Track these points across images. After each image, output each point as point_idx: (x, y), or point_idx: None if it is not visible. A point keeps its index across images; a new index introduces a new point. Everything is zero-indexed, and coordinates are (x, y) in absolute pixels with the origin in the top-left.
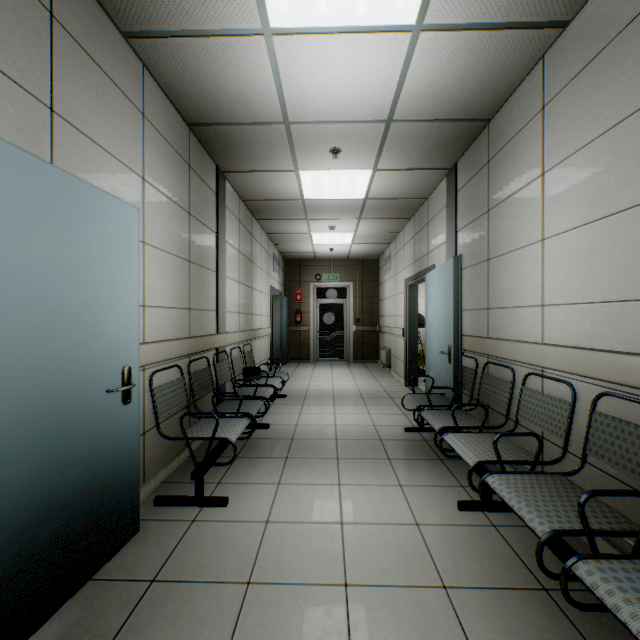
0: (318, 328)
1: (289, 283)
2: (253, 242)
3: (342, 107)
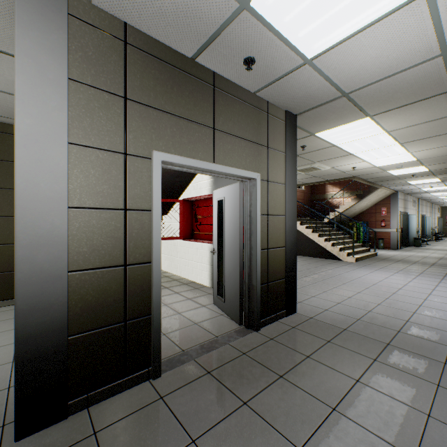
0: None
1: (442, 214)
2: (434, 209)
3: None
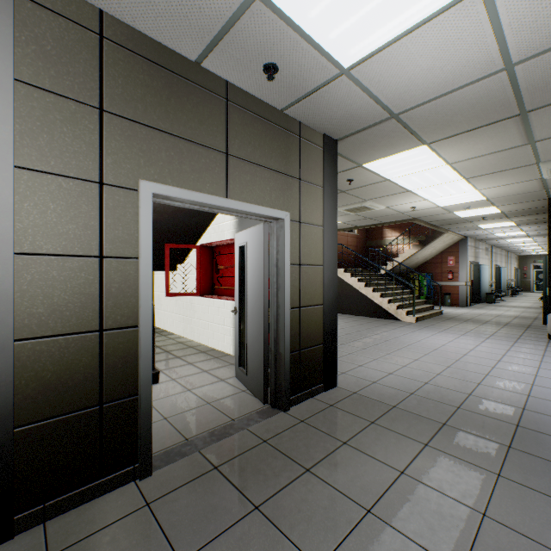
0: (534, 280)
1: (520, 264)
2: (510, 259)
3: (533, 249)
